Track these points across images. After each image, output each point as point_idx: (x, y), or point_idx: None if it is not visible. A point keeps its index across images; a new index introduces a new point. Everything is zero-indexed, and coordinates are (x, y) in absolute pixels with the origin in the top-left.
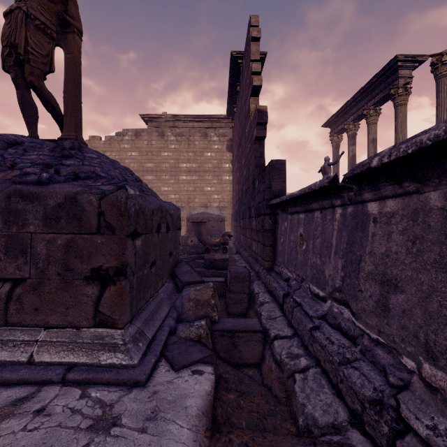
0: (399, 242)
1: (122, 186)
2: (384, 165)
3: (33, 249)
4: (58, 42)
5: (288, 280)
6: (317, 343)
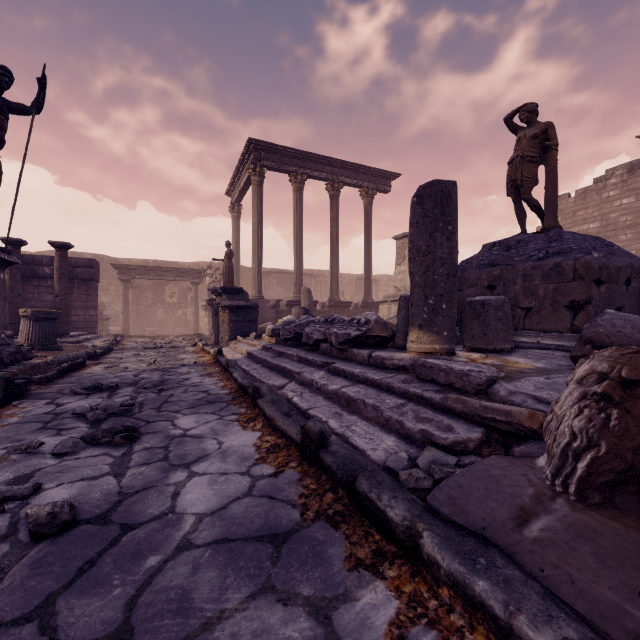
0: None
1: (589, 252)
2: None
3: (536, 293)
4: (540, 162)
5: None
6: None
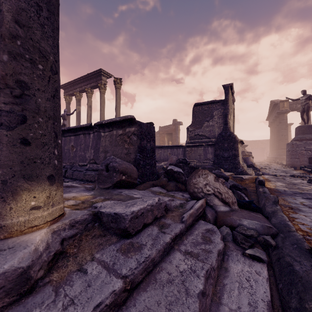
0: (109, 141)
1: None
2: (106, 123)
3: None
4: None
5: (64, 167)
6: (87, 175)
